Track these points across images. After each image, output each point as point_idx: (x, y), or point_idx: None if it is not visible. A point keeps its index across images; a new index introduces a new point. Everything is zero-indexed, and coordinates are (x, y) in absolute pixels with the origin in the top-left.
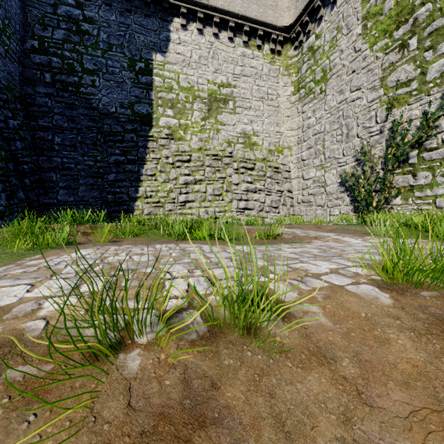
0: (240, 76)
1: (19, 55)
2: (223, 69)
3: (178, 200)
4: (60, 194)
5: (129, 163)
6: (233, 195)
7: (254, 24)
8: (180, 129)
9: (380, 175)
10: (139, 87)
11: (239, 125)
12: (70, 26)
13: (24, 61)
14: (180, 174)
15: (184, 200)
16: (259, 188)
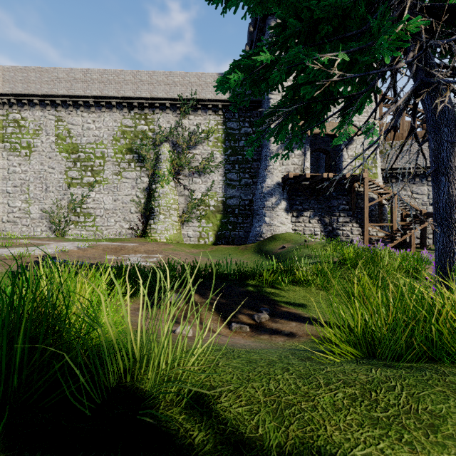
0: None
1: None
2: None
3: None
4: None
5: None
6: None
7: None
8: None
9: (65, 214)
10: None
11: None
12: None
13: None
14: None
15: None
16: None
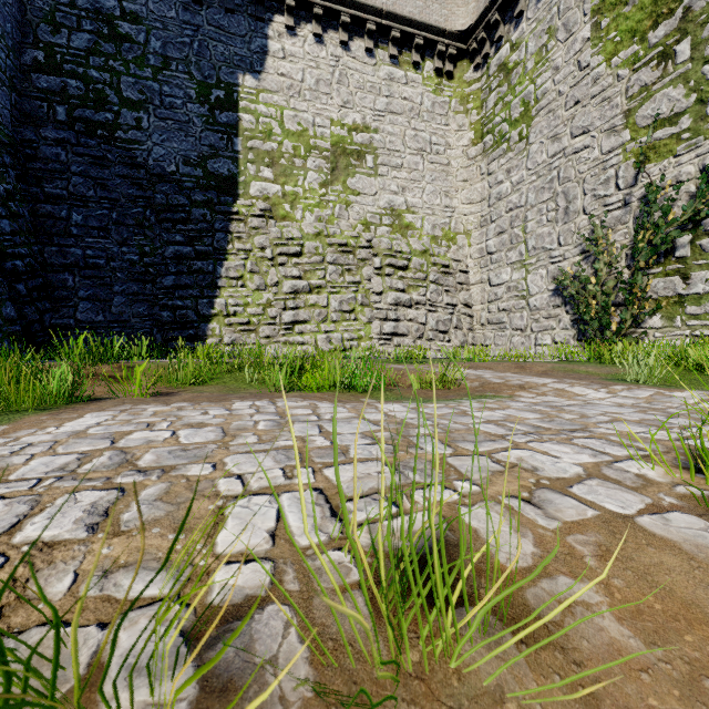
0: (385, 114)
1: (12, 74)
2: (356, 102)
3: (281, 319)
4: (81, 310)
5: (198, 257)
6: (373, 312)
7: (409, 27)
8: (285, 201)
9: (624, 278)
10: (216, 130)
11: (383, 194)
12: (99, 26)
13: (21, 85)
14: (285, 276)
15: (291, 320)
16: (416, 300)
